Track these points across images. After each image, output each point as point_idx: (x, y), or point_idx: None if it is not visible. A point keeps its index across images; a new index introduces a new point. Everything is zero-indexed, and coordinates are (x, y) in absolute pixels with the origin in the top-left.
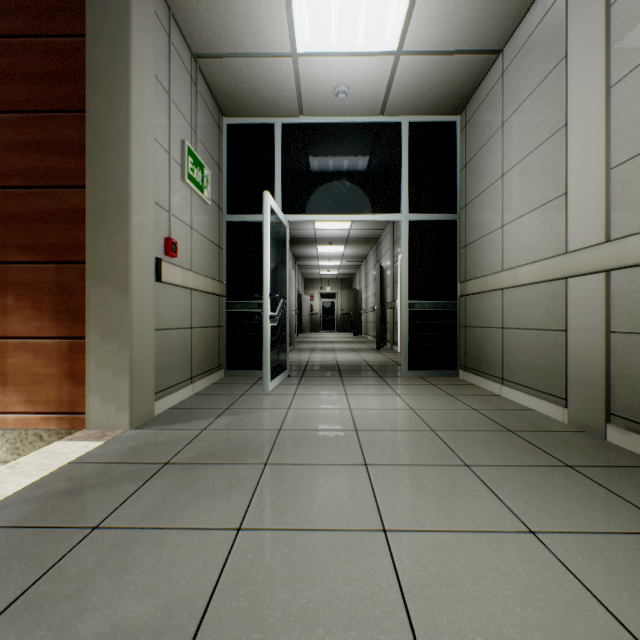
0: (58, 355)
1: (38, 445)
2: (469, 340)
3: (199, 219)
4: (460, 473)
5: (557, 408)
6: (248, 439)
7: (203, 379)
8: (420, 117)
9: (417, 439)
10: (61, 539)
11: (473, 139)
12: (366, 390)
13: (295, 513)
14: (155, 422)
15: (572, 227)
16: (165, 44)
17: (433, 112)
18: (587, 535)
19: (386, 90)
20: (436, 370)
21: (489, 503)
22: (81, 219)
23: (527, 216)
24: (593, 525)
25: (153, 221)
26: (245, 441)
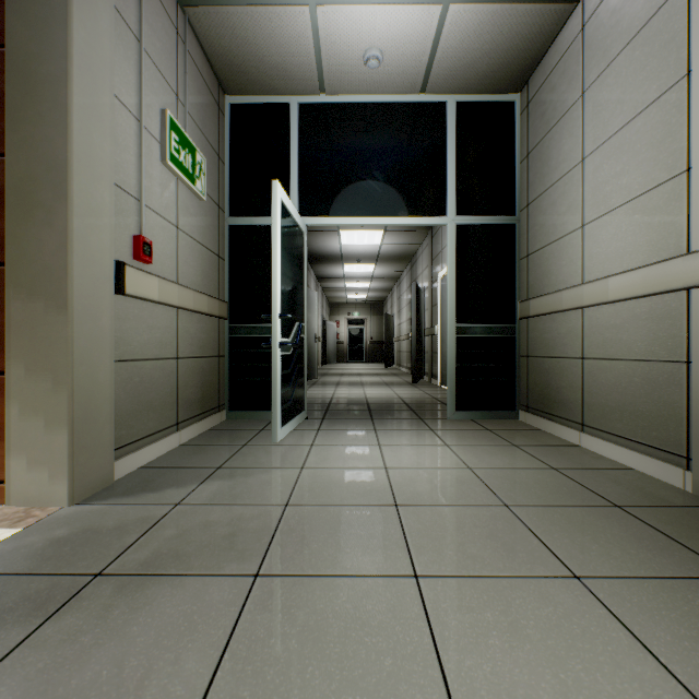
0: None
1: None
2: (533, 373)
3: (189, 218)
4: (571, 596)
5: (673, 469)
6: (237, 523)
7: (195, 424)
8: (470, 96)
9: (487, 522)
10: None
11: (539, 120)
12: (405, 438)
13: None
14: (111, 491)
15: None
16: None
17: (487, 89)
18: None
19: (429, 57)
20: (490, 411)
21: (647, 676)
22: None
23: (622, 209)
24: None
25: (112, 209)
26: (232, 527)
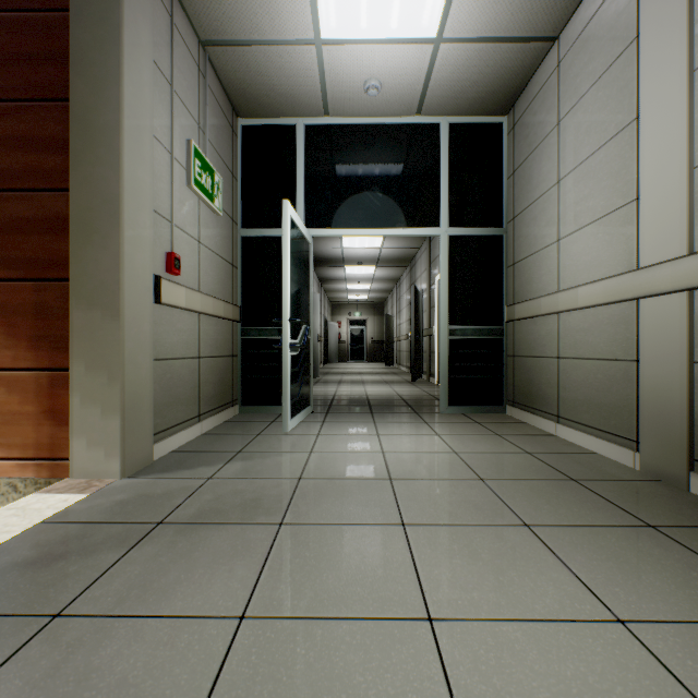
0: (36, 390)
1: (12, 497)
2: (518, 371)
3: (208, 232)
4: (519, 536)
5: (626, 452)
6: (261, 491)
7: (213, 416)
8: (462, 118)
9: (463, 490)
10: (8, 633)
11: (523, 142)
12: (401, 429)
13: (315, 593)
14: (153, 469)
15: (645, 238)
16: (166, 26)
17: (477, 112)
18: (693, 626)
19: (423, 85)
20: (480, 406)
21: (560, 578)
22: (63, 228)
23: (588, 227)
24: (697, 611)
25: (151, 232)
26: (257, 493)
